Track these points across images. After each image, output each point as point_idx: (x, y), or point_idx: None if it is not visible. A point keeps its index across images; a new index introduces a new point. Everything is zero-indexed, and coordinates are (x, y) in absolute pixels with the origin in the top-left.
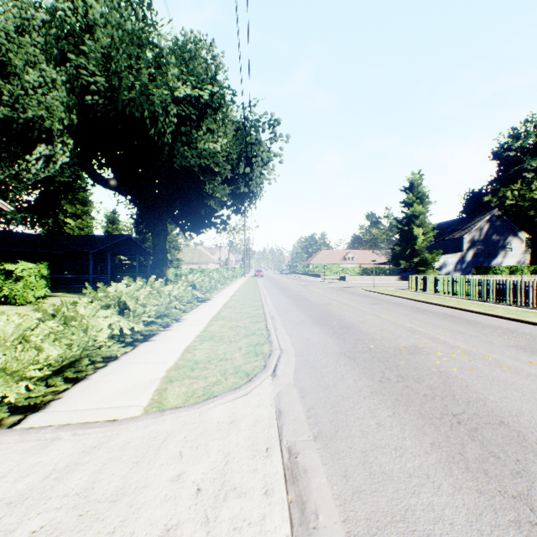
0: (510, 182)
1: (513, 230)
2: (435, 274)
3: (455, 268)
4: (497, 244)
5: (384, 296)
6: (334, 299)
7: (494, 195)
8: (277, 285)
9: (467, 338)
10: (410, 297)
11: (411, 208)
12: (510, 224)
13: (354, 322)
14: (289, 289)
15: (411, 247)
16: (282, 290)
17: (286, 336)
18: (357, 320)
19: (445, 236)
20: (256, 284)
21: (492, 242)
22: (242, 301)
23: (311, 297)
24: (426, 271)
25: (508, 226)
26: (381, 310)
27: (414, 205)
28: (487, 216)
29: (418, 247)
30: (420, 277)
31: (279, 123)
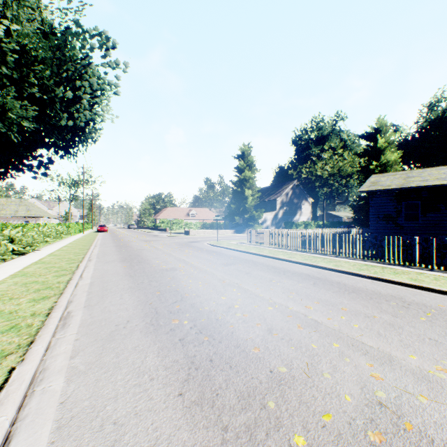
0: (303, 162)
1: (305, 196)
2: (260, 228)
3: (272, 223)
4: (297, 206)
5: (232, 252)
6: (181, 260)
7: (294, 170)
8: (117, 242)
9: (397, 334)
10: (257, 252)
11: (243, 173)
12: (304, 192)
13: (218, 312)
14: (130, 246)
15: (243, 206)
16: (120, 249)
17: (43, 439)
18: (220, 303)
19: (265, 198)
20: (90, 242)
21: (294, 204)
22: (35, 276)
23: (154, 258)
24: (254, 225)
25: (302, 193)
26: (241, 276)
27: (246, 170)
28: (291, 185)
29: (248, 206)
30: (259, 231)
31: (115, 46)
